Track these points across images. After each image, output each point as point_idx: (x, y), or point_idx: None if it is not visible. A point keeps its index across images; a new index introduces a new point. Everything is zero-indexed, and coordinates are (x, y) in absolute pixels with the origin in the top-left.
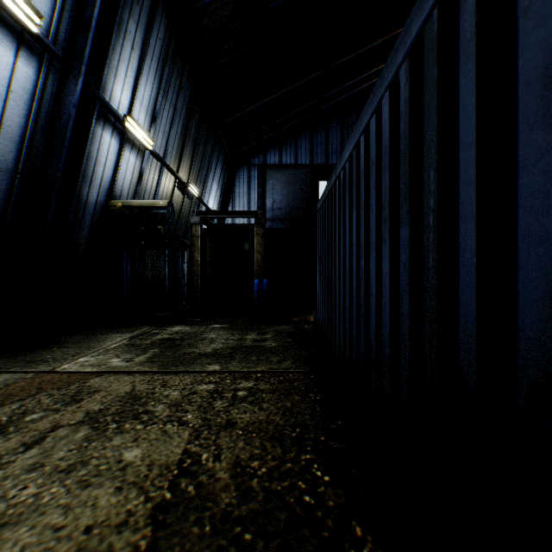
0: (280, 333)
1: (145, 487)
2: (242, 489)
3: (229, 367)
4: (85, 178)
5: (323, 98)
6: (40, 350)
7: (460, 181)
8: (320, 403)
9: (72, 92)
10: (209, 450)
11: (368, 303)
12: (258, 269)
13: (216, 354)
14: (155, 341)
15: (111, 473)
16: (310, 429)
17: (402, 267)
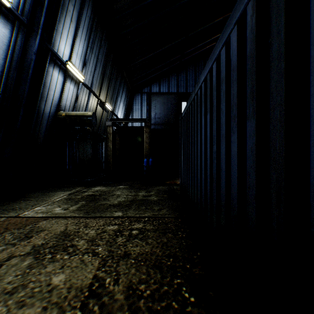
0: (159, 191)
1: (63, 307)
2: (133, 309)
3: (128, 214)
4: (42, 98)
5: (184, 54)
6: (13, 202)
7: (311, 76)
8: (185, 239)
9: (33, 45)
10: (111, 275)
11: (219, 175)
12: (146, 153)
13: (120, 204)
14: (84, 196)
15: (41, 295)
16: (180, 258)
17: (248, 150)
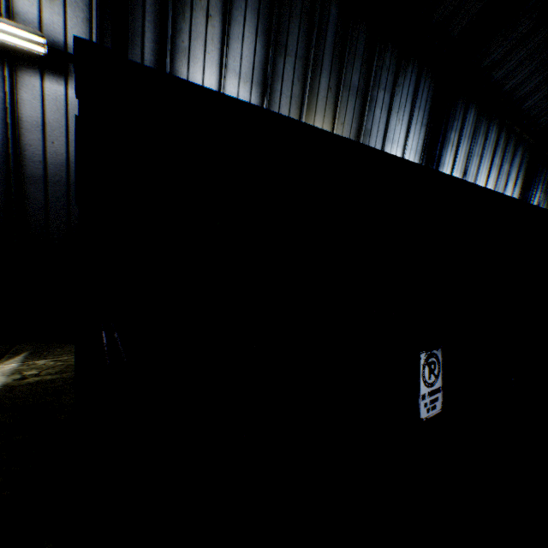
0: None
1: None
2: None
3: None
4: None
5: None
6: None
7: None
8: None
9: None
10: None
11: None
12: None
13: None
14: None
15: None
16: None
17: None
